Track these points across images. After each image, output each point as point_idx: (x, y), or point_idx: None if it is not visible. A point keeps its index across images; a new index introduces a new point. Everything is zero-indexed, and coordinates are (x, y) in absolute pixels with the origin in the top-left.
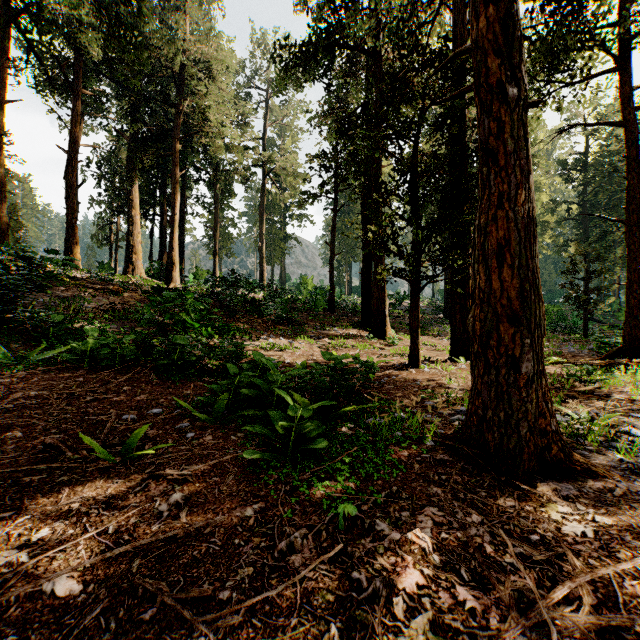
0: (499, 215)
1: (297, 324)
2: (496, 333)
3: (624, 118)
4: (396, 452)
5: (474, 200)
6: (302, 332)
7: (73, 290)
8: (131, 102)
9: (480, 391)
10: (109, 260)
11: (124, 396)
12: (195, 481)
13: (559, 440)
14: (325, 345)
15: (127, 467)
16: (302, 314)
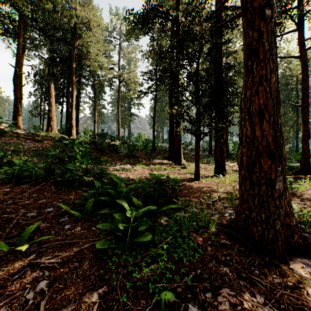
0: (260, 89)
1: (136, 157)
2: (258, 164)
3: (301, 54)
4: (195, 238)
5: (229, 92)
6: (139, 161)
7: (15, 139)
8: (50, 42)
9: (246, 199)
10: (39, 124)
11: (32, 200)
12: (60, 267)
13: (297, 231)
14: (150, 168)
15: (16, 255)
16: (139, 152)
